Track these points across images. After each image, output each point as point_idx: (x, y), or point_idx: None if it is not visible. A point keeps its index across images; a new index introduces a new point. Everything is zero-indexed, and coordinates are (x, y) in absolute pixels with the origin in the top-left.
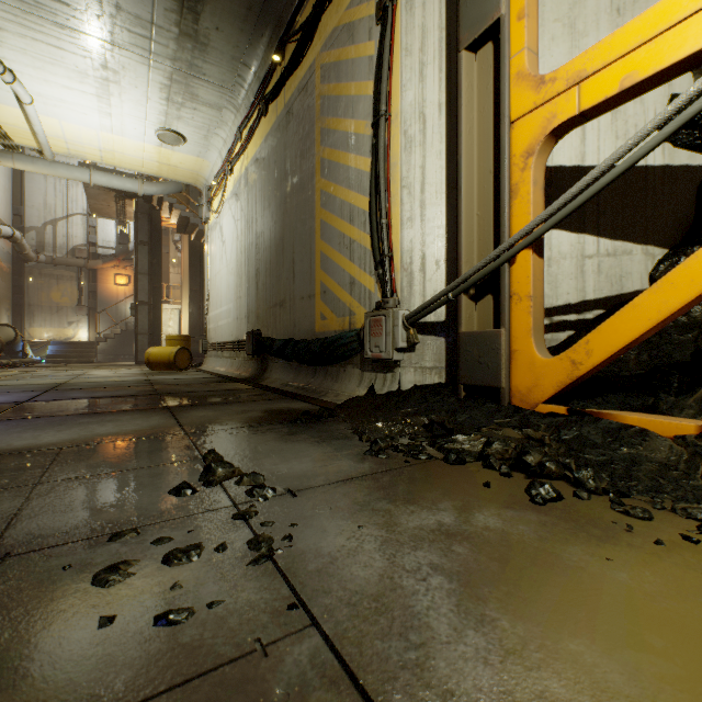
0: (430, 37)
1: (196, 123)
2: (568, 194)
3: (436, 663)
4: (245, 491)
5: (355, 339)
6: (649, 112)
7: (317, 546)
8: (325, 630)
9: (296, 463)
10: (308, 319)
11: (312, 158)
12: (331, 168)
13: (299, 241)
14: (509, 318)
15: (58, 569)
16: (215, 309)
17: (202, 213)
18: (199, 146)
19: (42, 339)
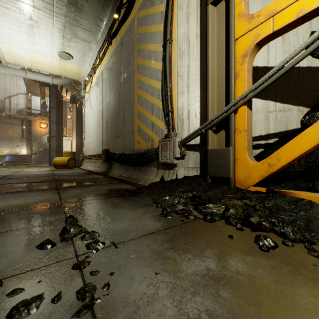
0: (192, 1)
1: (78, 49)
2: (267, 75)
3: None
4: (85, 245)
5: (154, 153)
6: (300, 40)
7: (126, 294)
8: None
9: (120, 222)
10: (131, 143)
11: (133, 64)
12: (142, 68)
13: (127, 105)
14: (234, 141)
15: None
16: (87, 139)
17: (81, 93)
18: (79, 60)
19: (3, 153)
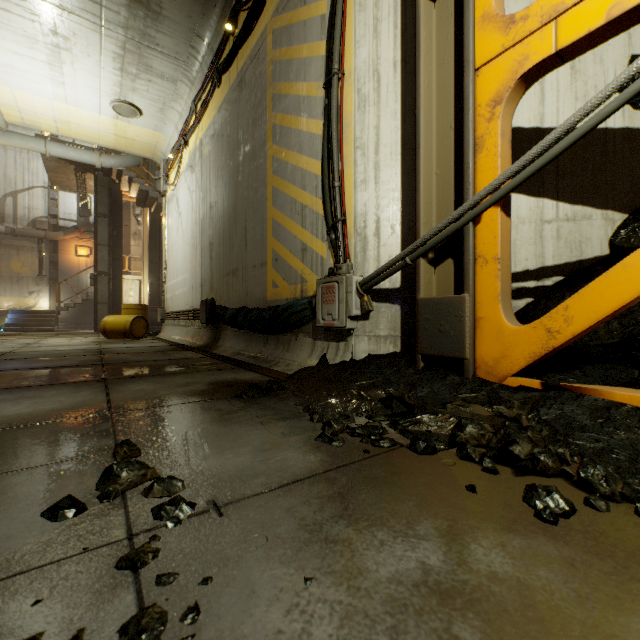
0: None
1: (152, 95)
2: (545, 142)
3: None
4: (151, 509)
5: (307, 307)
6: (609, 73)
7: (236, 636)
8: None
9: (231, 456)
10: (260, 287)
11: (263, 125)
12: (283, 133)
13: (252, 209)
14: (473, 283)
15: None
16: (172, 279)
17: (160, 186)
18: (155, 119)
19: (1, 308)
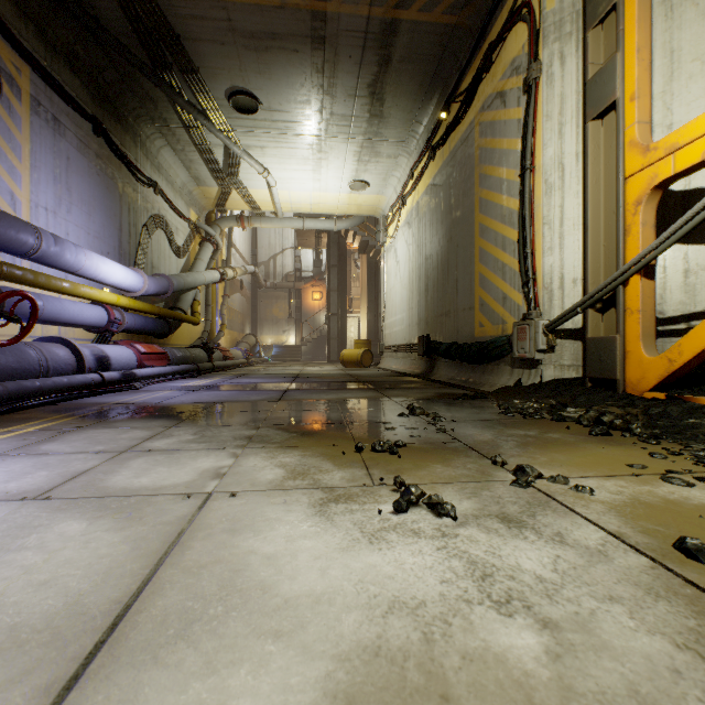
0: (568, 102)
1: (378, 171)
2: (661, 237)
3: (499, 450)
4: (431, 419)
5: (506, 343)
6: None
7: (464, 432)
8: (464, 443)
9: (456, 413)
10: (469, 327)
11: (471, 197)
12: (487, 206)
13: (461, 264)
14: (623, 327)
15: (371, 426)
16: (390, 318)
17: (379, 237)
18: (378, 187)
19: (268, 344)
